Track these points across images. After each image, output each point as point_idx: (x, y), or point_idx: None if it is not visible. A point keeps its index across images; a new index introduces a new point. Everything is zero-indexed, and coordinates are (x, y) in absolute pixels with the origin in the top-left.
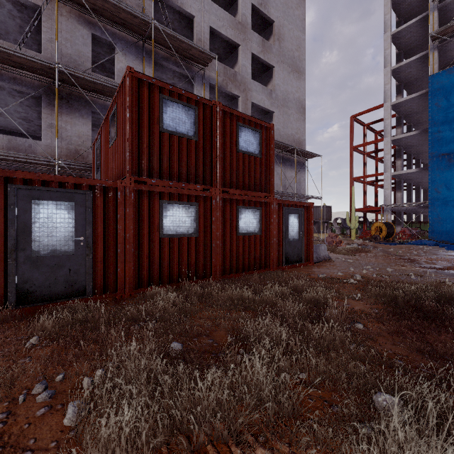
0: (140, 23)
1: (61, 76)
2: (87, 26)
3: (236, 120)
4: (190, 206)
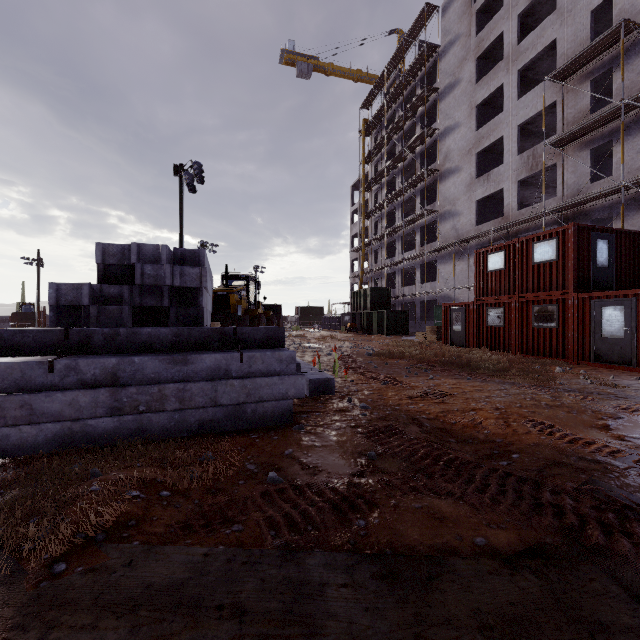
0: (618, 109)
1: (556, 210)
2: (586, 147)
3: (531, 242)
4: (500, 309)
